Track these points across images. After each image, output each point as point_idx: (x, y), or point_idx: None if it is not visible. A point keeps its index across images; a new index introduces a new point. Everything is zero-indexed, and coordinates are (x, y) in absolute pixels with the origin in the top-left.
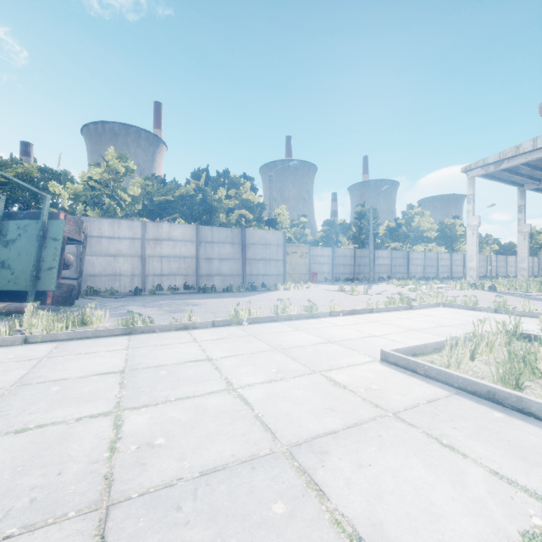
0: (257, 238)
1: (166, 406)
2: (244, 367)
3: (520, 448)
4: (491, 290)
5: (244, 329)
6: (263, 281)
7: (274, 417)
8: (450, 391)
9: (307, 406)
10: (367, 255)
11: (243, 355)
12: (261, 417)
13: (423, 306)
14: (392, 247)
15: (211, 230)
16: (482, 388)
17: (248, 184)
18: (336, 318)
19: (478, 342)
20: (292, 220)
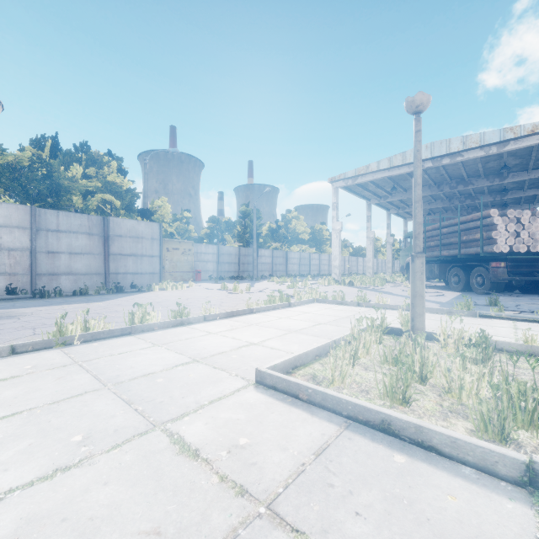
0: (124, 229)
1: None
2: (13, 445)
3: (447, 535)
4: (350, 285)
5: (70, 352)
6: (134, 281)
7: None
8: (339, 425)
9: (106, 537)
10: (251, 253)
11: (33, 410)
12: None
13: (301, 303)
14: (273, 247)
15: (56, 215)
16: (375, 416)
17: (114, 163)
18: (211, 323)
19: (358, 346)
20: (175, 214)
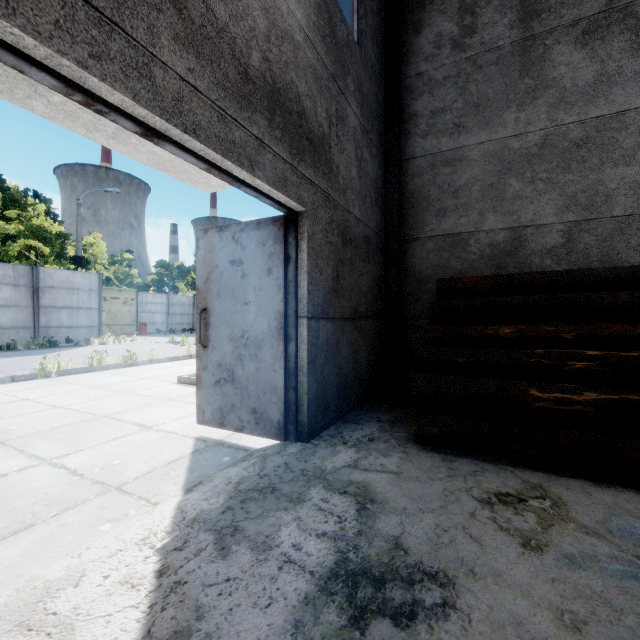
0: (57, 280)
1: (4, 420)
2: (65, 399)
3: None
4: None
5: (54, 380)
6: (68, 335)
7: (95, 410)
8: None
9: (118, 404)
10: None
11: (61, 393)
12: (85, 412)
13: None
14: None
15: None
16: None
17: (42, 206)
18: (156, 365)
19: None
20: (112, 255)
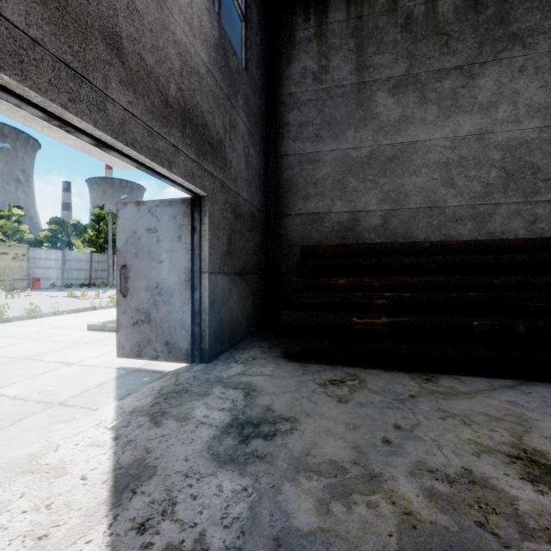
0: None
1: None
2: None
3: None
4: None
5: None
6: None
7: (13, 355)
8: None
9: (34, 349)
10: (106, 260)
11: None
12: (3, 356)
13: None
14: None
15: None
16: None
17: None
18: (60, 316)
19: None
20: None
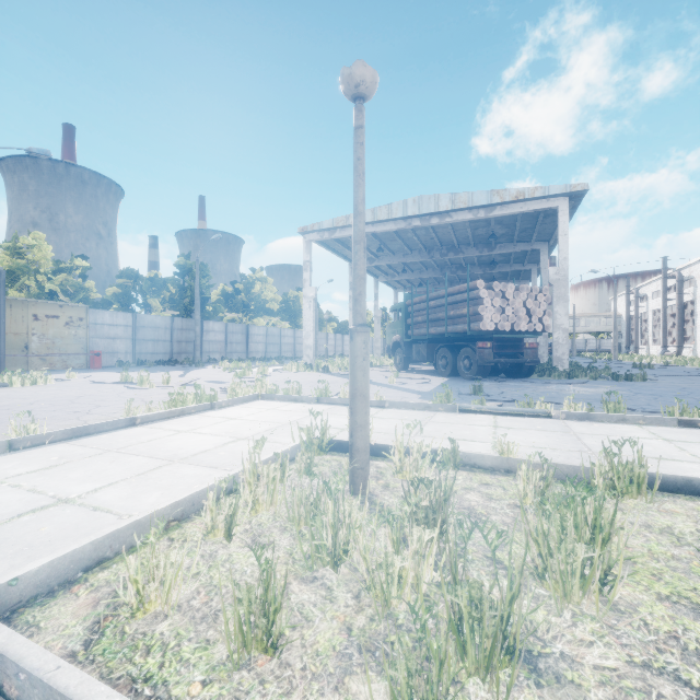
0: None
1: None
2: None
3: None
4: (325, 372)
5: None
6: None
7: None
8: None
9: None
10: (191, 327)
11: None
12: None
13: (233, 403)
14: (229, 319)
15: None
16: None
17: None
18: (20, 456)
19: (239, 499)
20: (58, 261)
